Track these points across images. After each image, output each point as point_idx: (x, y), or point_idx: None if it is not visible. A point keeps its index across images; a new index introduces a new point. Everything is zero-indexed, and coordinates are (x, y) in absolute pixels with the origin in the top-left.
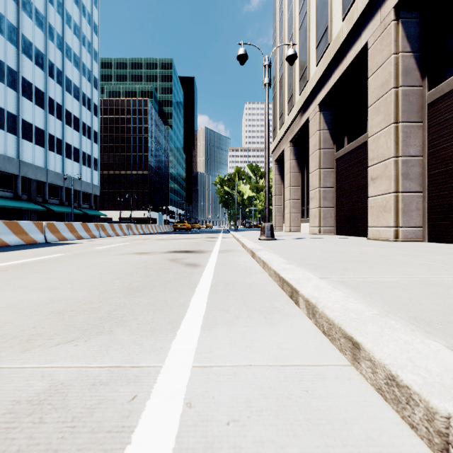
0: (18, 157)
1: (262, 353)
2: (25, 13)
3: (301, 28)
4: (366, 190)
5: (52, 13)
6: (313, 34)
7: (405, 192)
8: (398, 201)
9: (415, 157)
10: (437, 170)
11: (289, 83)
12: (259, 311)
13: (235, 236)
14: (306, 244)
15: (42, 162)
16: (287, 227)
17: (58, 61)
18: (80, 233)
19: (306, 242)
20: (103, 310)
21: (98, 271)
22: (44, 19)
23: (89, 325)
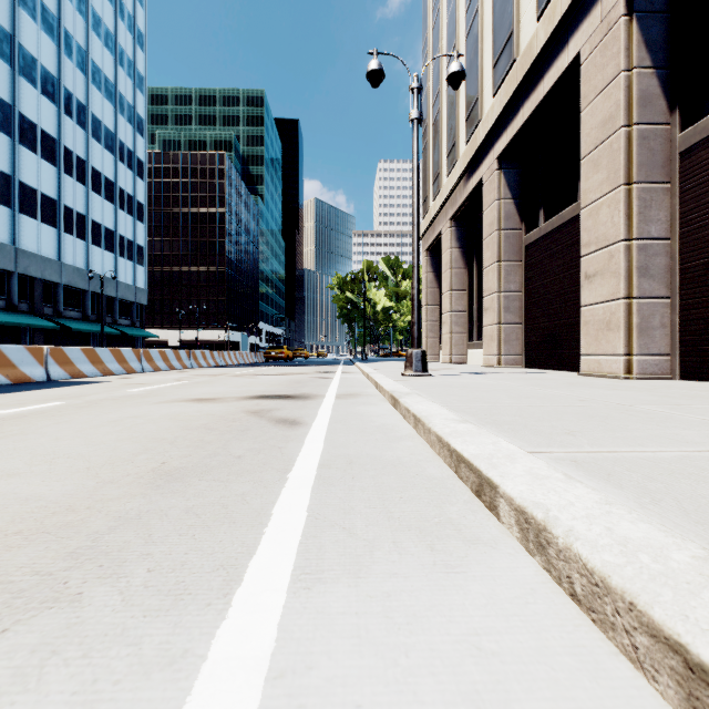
0: (12, 243)
1: (439, 673)
2: (24, 11)
3: (468, 37)
4: (575, 295)
5: (69, 11)
6: (489, 45)
7: (642, 297)
8: (632, 312)
9: (659, 240)
10: (696, 262)
11: (449, 126)
12: (417, 529)
13: (363, 370)
14: (481, 384)
15: (54, 251)
16: (446, 356)
17: (79, 90)
18: (108, 366)
19: (482, 380)
20: (86, 530)
21: (114, 435)
22: (56, 21)
23: (35, 577)
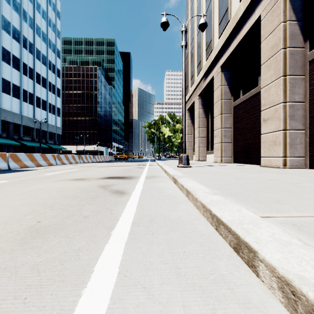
0: None
1: None
2: (4, 0)
3: (207, 12)
4: (257, 129)
5: (25, 1)
6: (217, 15)
7: (291, 129)
8: (286, 137)
9: (299, 102)
10: None
11: (198, 53)
12: (199, 289)
13: (159, 164)
14: (216, 171)
15: (18, 110)
16: (197, 157)
17: (30, 37)
18: (39, 162)
19: (215, 169)
20: None
21: (21, 201)
22: (19, 5)
23: None
